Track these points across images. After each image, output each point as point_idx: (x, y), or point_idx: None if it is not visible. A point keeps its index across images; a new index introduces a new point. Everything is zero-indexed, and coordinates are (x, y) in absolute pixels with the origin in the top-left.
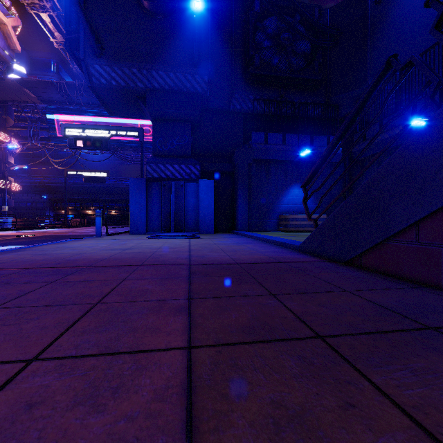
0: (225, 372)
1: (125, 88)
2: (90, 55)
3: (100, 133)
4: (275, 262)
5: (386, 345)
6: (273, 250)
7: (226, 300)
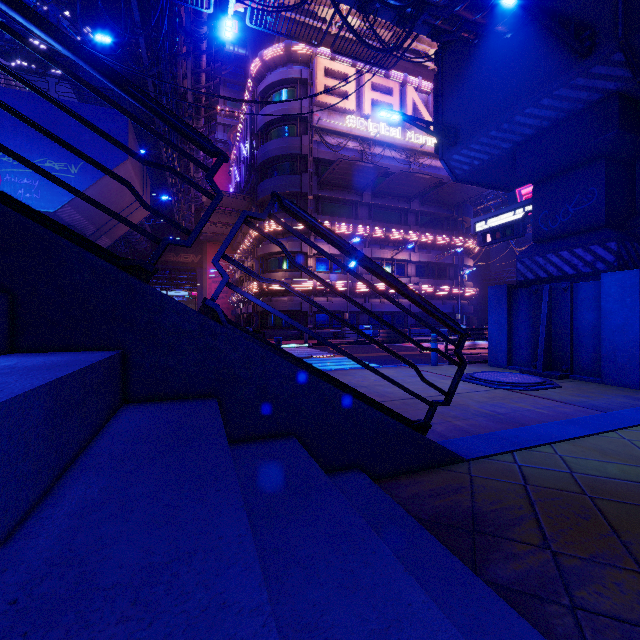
0: None
1: (491, 161)
2: (447, 149)
3: (511, 216)
4: None
5: None
6: None
7: None
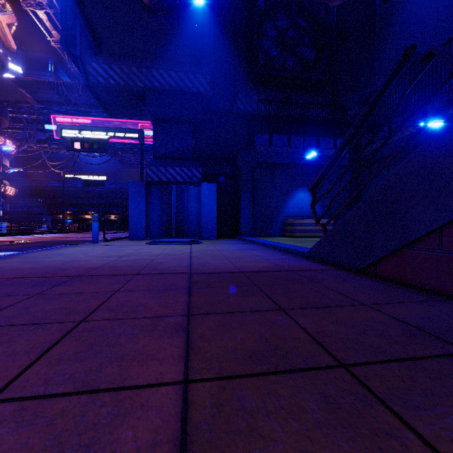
0: (230, 418)
1: (124, 88)
2: (87, 53)
3: (98, 134)
4: (283, 271)
5: (424, 377)
6: (279, 257)
7: (230, 317)
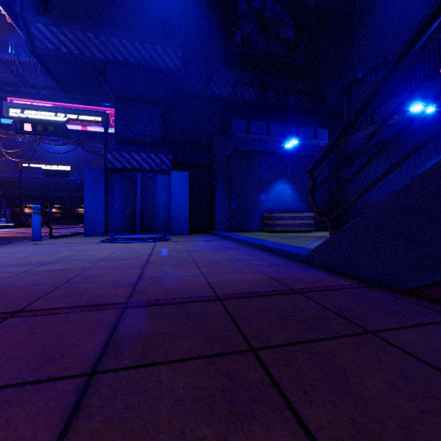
0: None
1: (79, 58)
2: (30, 10)
3: (54, 116)
4: (286, 293)
5: None
6: (268, 262)
7: None
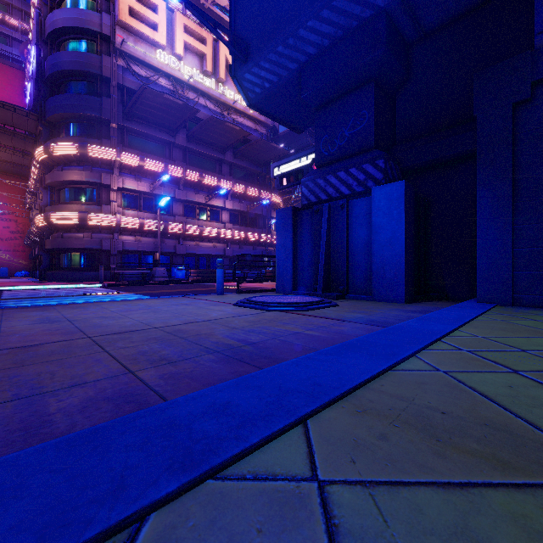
0: None
1: (280, 84)
2: (239, 66)
3: (302, 161)
4: None
5: None
6: None
7: None
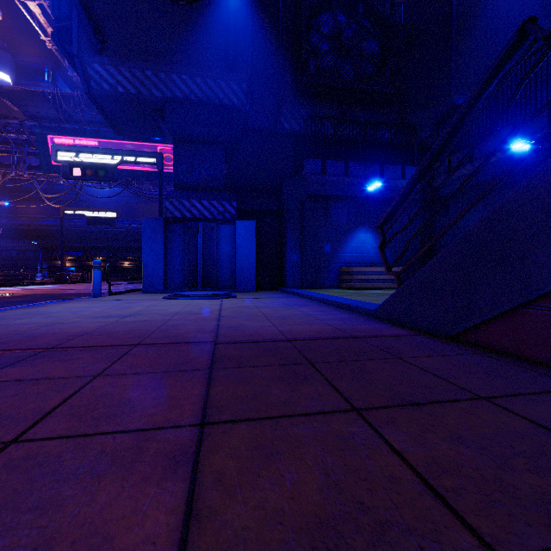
0: None
1: (136, 98)
2: (87, 50)
3: (105, 158)
4: (346, 338)
5: None
6: (337, 317)
7: (272, 428)
